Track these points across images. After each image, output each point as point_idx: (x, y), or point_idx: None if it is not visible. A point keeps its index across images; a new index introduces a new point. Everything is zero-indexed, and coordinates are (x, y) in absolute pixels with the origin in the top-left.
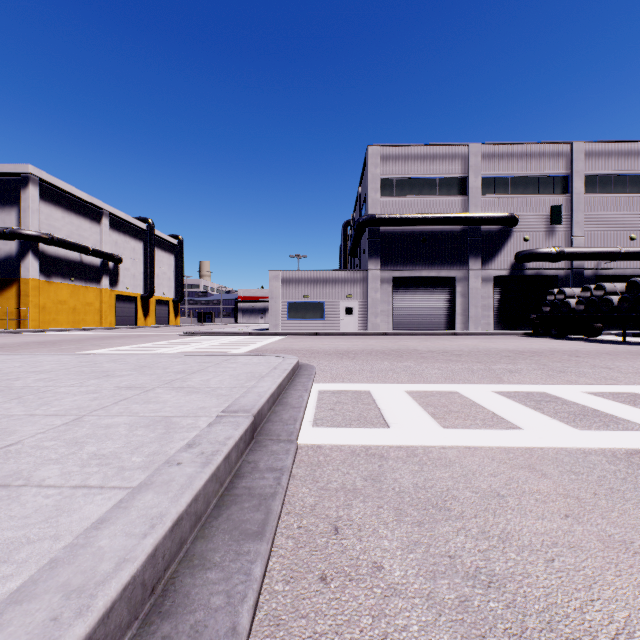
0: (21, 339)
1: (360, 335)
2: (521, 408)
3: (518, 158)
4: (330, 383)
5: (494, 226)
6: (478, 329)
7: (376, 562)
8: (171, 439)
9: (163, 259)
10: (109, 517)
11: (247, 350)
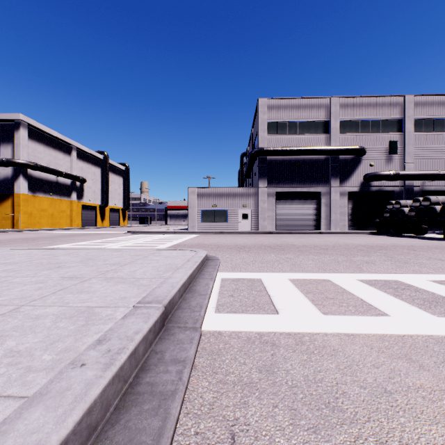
0: (12, 236)
1: (253, 233)
2: (383, 295)
3: (366, 107)
4: (230, 272)
5: (348, 156)
6: (337, 229)
7: None
8: (87, 332)
9: (115, 180)
10: None
11: (171, 245)
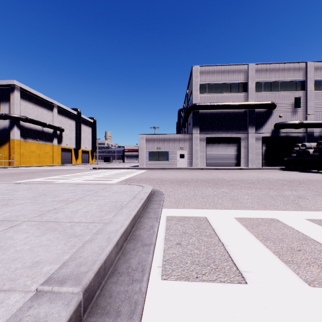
0: (4, 171)
1: (188, 169)
2: None
3: (276, 71)
4: (175, 208)
5: (262, 109)
6: (253, 166)
7: None
8: None
9: (85, 130)
10: None
11: (123, 179)
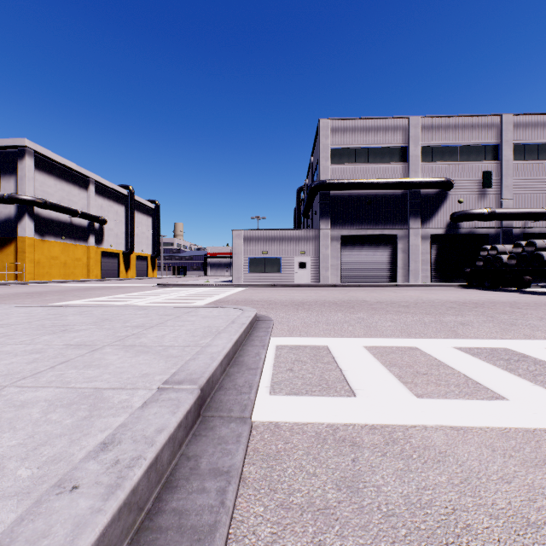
0: (14, 290)
1: (312, 287)
2: (493, 369)
3: (453, 129)
4: (287, 337)
5: (432, 190)
6: (417, 281)
7: None
8: (88, 429)
9: (142, 221)
10: None
11: (211, 301)
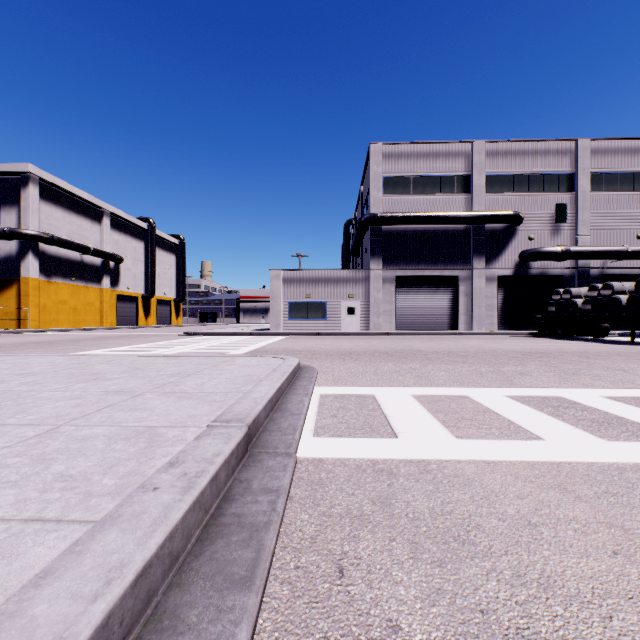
0: (19, 339)
1: (362, 335)
2: (538, 415)
3: (523, 156)
4: (332, 386)
5: (498, 225)
6: (482, 329)
7: (391, 619)
8: (152, 455)
9: (164, 259)
10: (56, 568)
11: (247, 351)
